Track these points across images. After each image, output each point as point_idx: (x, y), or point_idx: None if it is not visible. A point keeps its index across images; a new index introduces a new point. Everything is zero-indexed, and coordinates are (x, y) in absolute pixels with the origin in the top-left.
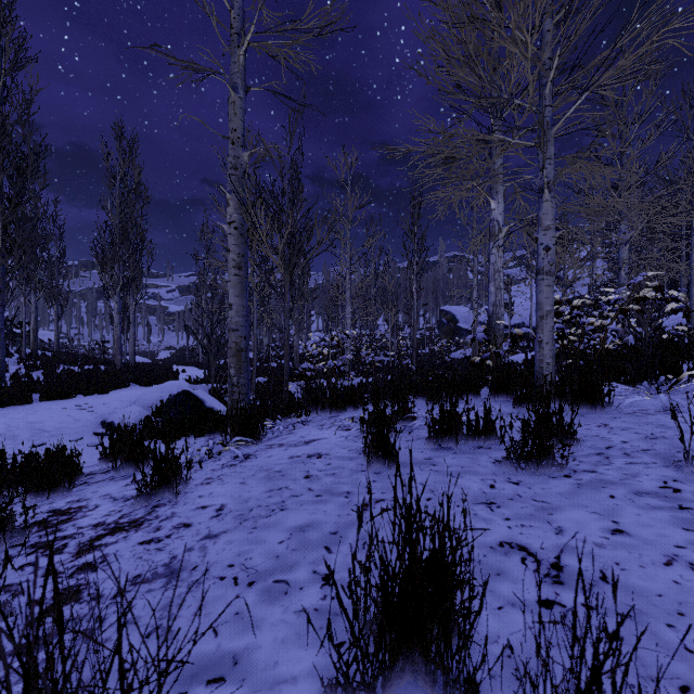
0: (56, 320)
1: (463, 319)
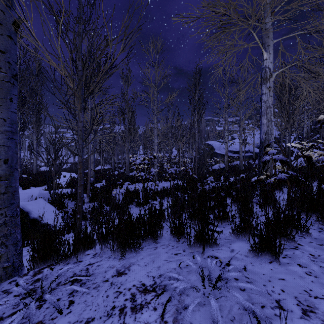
0: None
1: (217, 148)
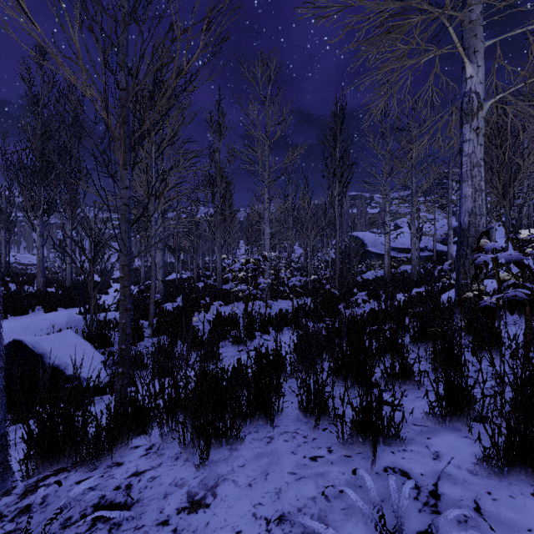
0: (4, 244)
1: (371, 243)
